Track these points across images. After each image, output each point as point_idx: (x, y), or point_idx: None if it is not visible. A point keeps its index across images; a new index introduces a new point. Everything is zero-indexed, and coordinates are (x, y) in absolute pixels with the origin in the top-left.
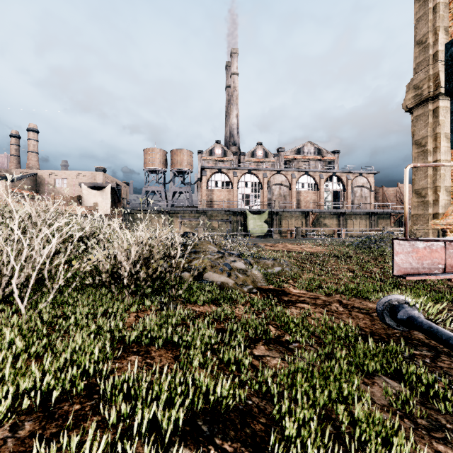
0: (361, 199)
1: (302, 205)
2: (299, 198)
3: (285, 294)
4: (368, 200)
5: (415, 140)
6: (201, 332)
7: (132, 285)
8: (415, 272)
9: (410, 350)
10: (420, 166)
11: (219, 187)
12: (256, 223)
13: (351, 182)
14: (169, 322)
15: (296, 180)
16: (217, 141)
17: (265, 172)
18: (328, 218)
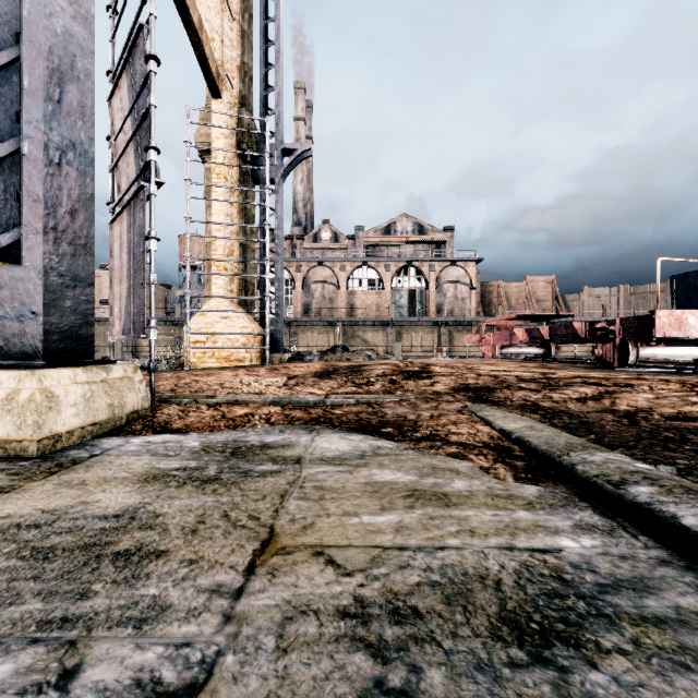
0: (455, 301)
1: (358, 312)
2: (353, 302)
3: None
4: (467, 303)
5: None
6: None
7: None
8: None
9: None
10: None
11: None
12: None
13: (438, 276)
14: None
15: (349, 275)
16: None
17: (299, 264)
18: (370, 331)
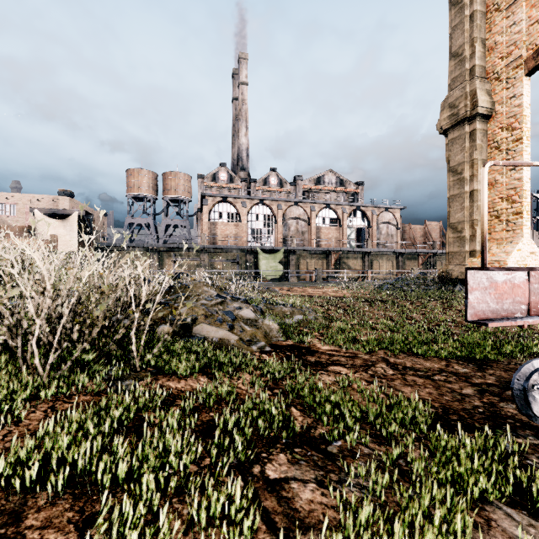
0: (387, 237)
1: (323, 243)
2: (319, 235)
3: (311, 352)
4: (394, 239)
5: (450, 167)
6: (165, 440)
7: (52, 351)
8: (493, 316)
9: (522, 443)
10: (503, 165)
11: (224, 219)
12: (269, 264)
13: (376, 218)
14: (105, 421)
15: (316, 214)
16: (222, 164)
17: (279, 203)
18: (351, 258)
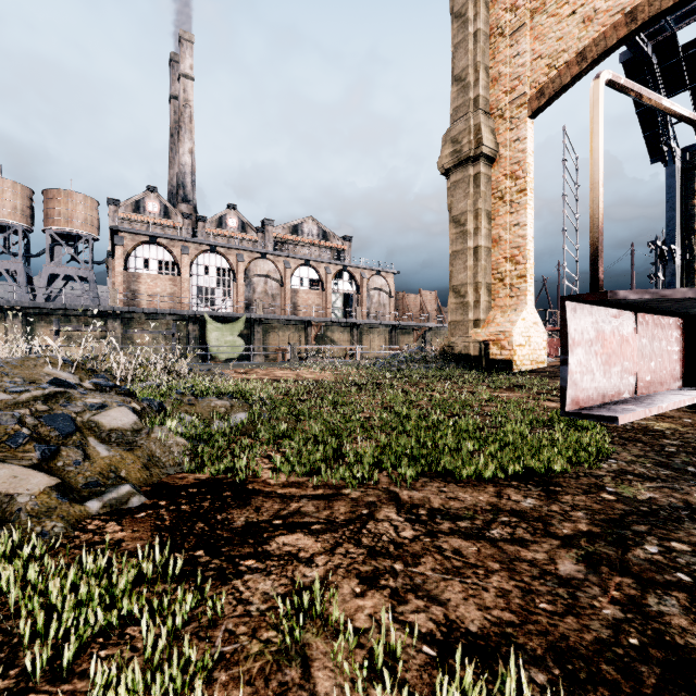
0: (379, 307)
1: (301, 312)
2: (295, 300)
3: (243, 496)
4: (387, 309)
5: (453, 216)
6: None
7: None
8: (599, 398)
9: None
10: (624, 86)
11: (153, 270)
12: (224, 337)
13: (367, 283)
14: None
15: (292, 272)
16: (151, 188)
17: (240, 253)
18: (337, 332)
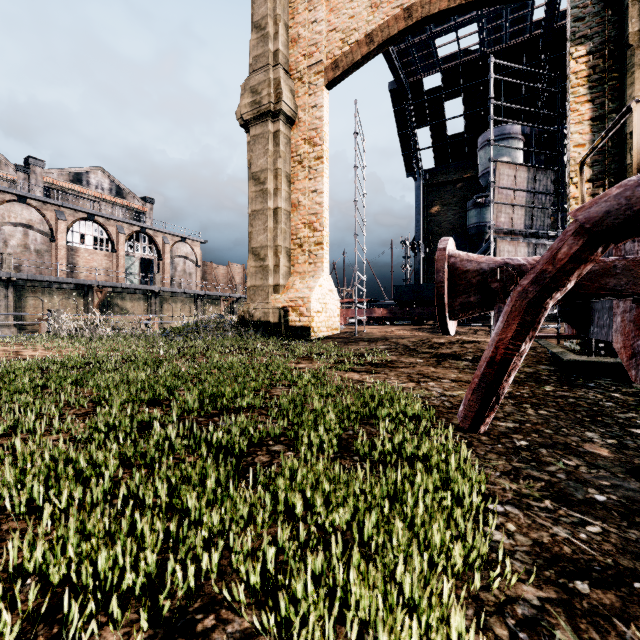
0: (184, 275)
1: (82, 275)
2: (74, 260)
3: None
4: (194, 279)
5: (252, 172)
6: None
7: None
8: None
9: None
10: None
11: None
12: None
13: (170, 249)
14: None
15: (69, 226)
16: None
17: None
18: (130, 299)
